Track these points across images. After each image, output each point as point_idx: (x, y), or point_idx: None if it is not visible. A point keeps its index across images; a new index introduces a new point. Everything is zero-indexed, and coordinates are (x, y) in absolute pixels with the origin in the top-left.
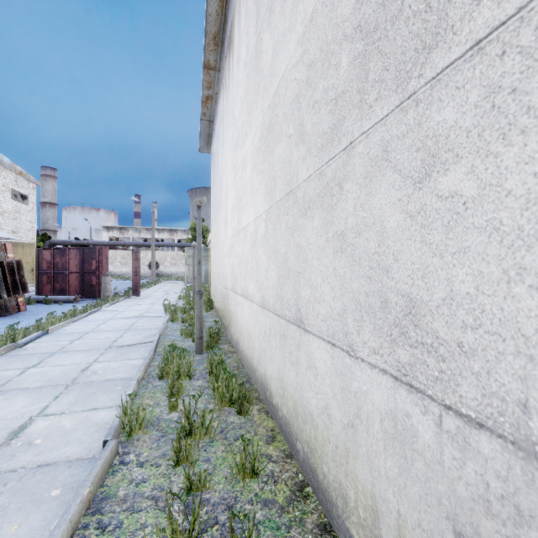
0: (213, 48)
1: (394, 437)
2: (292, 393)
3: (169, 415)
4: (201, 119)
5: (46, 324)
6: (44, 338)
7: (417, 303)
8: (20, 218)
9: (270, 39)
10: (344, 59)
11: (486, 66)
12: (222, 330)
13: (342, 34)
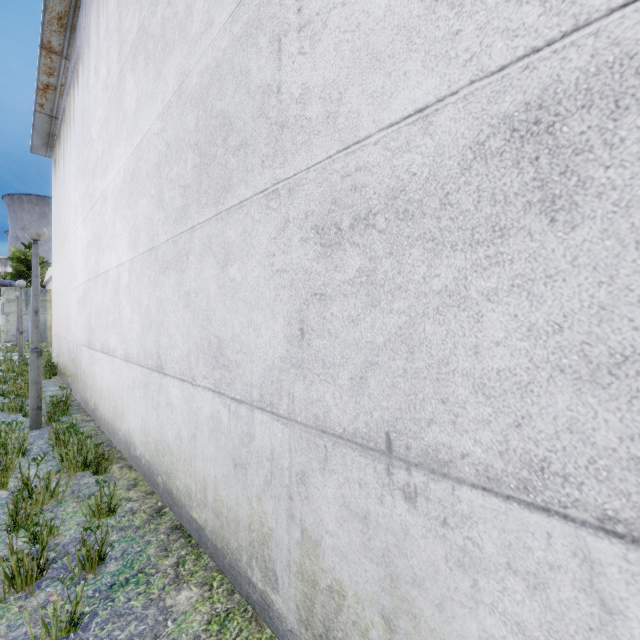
0: (57, 29)
1: (214, 430)
2: (154, 436)
3: None
4: (35, 110)
5: None
6: None
7: (222, 341)
8: None
9: (134, 87)
10: (189, 160)
11: (243, 217)
12: (72, 399)
13: (188, 140)
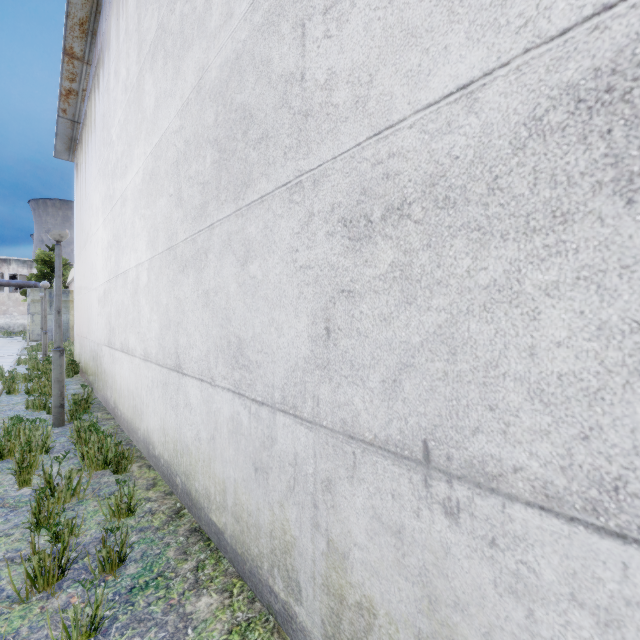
0: (79, 34)
1: (233, 432)
2: (172, 436)
3: (19, 492)
4: (58, 116)
5: None
6: None
7: (242, 341)
8: None
9: (153, 86)
10: (208, 157)
11: (264, 212)
12: (93, 397)
13: (207, 136)
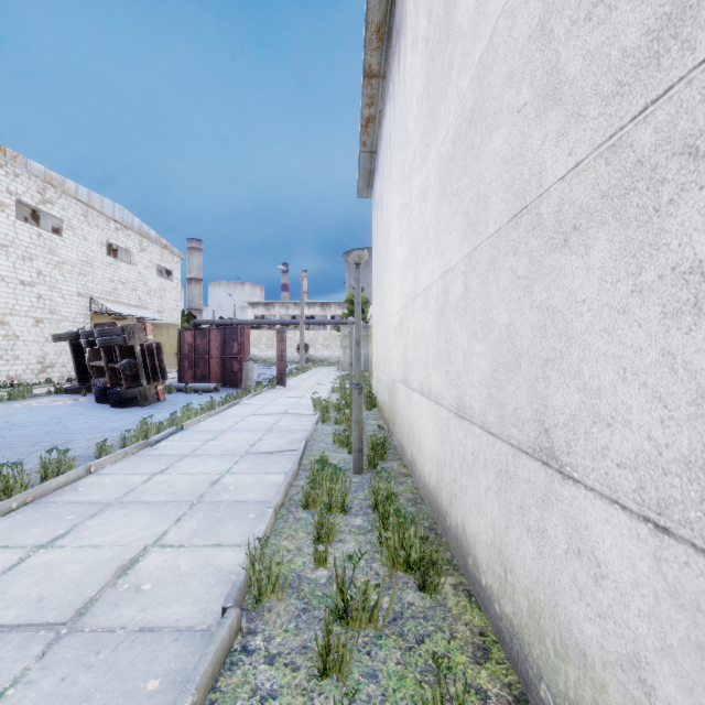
0: (376, 45)
1: None
2: (526, 585)
3: (314, 573)
4: (359, 152)
5: (181, 419)
6: (177, 435)
7: None
8: (165, 297)
9: None
10: None
11: None
12: (388, 439)
13: None
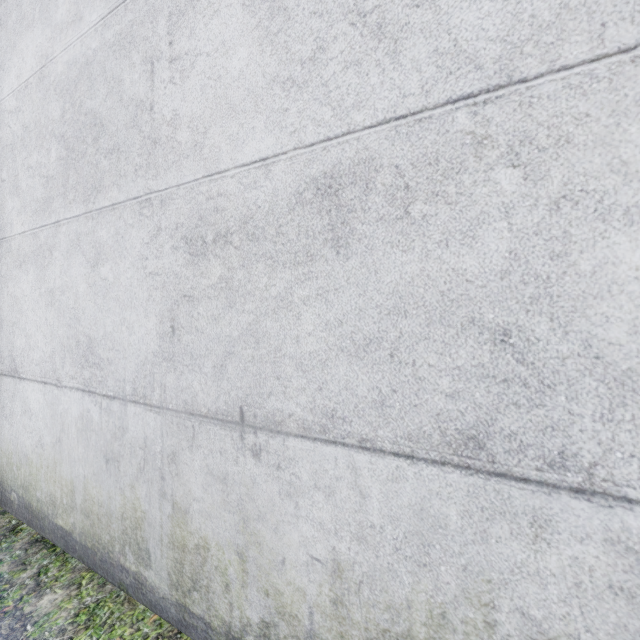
0: None
1: (83, 430)
2: (6, 448)
3: None
4: None
5: None
6: None
7: (93, 340)
8: None
9: None
10: (54, 151)
11: (116, 219)
12: None
13: (52, 129)
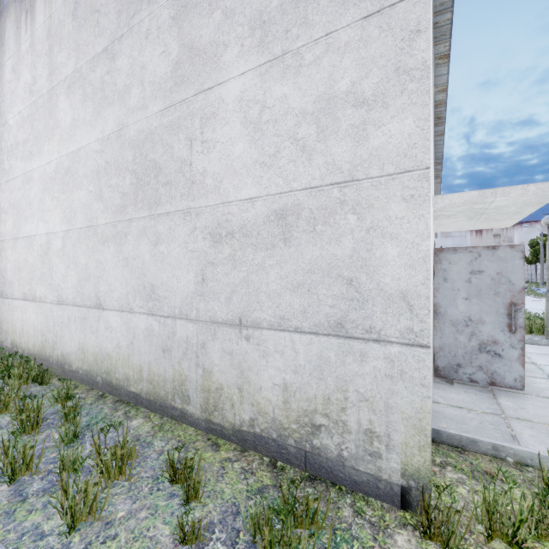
0: None
1: (148, 336)
2: (93, 351)
3: None
4: None
5: None
6: None
7: (154, 286)
8: None
9: (69, 108)
10: (128, 179)
11: (169, 221)
12: None
13: (127, 166)
